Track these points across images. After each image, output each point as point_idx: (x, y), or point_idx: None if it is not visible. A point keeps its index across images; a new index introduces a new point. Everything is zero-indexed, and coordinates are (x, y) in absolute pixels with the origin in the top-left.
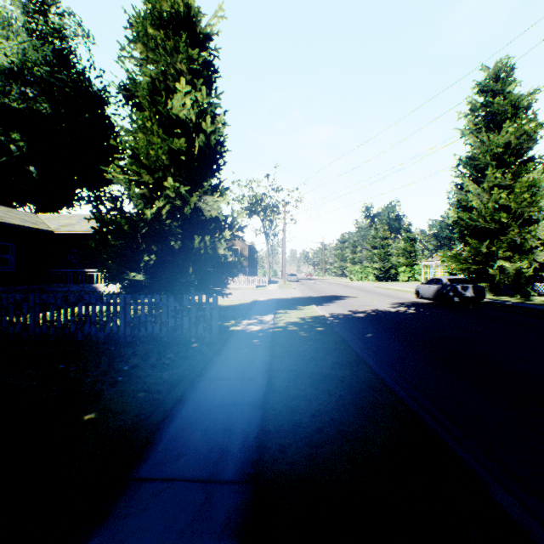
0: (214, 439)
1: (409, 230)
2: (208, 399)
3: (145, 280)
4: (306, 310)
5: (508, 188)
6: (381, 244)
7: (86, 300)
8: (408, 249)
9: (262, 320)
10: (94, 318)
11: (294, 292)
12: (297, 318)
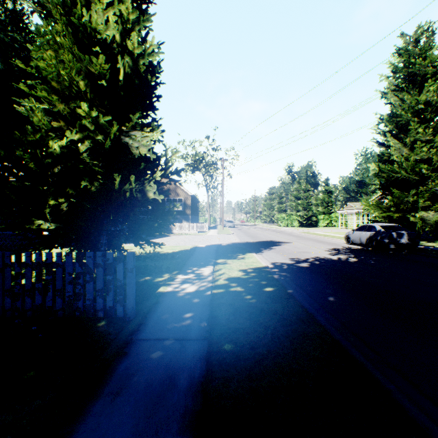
0: None
1: (326, 184)
2: None
3: (55, 229)
4: (247, 259)
5: (427, 142)
6: (304, 195)
7: None
8: (326, 200)
9: (199, 275)
10: None
11: (232, 238)
12: (238, 271)
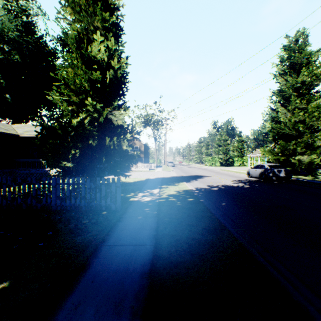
0: (104, 320)
1: (240, 135)
2: (106, 266)
3: (73, 166)
4: (180, 185)
5: (303, 109)
6: (223, 144)
7: (28, 181)
8: (239, 147)
9: (151, 193)
10: (34, 193)
11: (172, 173)
12: (174, 191)
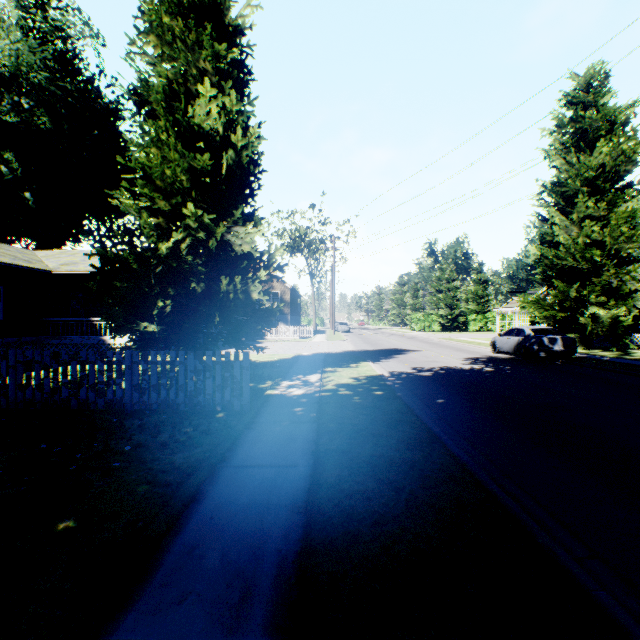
0: (236, 566)
1: (480, 271)
2: (232, 496)
3: (160, 331)
4: (360, 368)
5: (602, 220)
6: (447, 287)
7: (81, 358)
8: (479, 293)
9: (306, 381)
10: (92, 380)
11: (345, 345)
12: (349, 378)
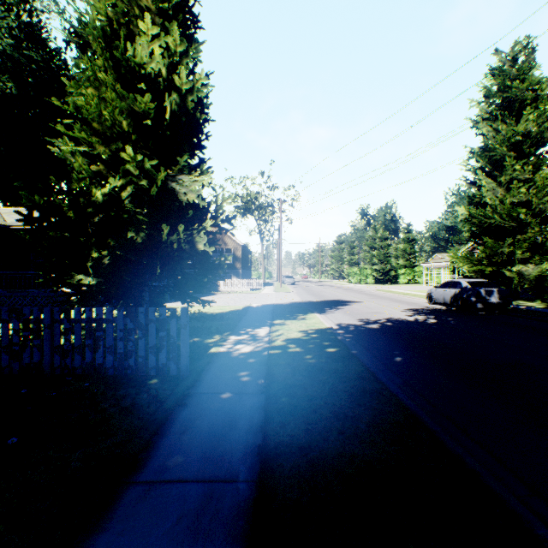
0: None
1: (409, 231)
2: None
3: (96, 284)
4: (308, 320)
5: (526, 181)
6: (380, 245)
7: None
8: (408, 250)
9: (254, 336)
10: (6, 341)
11: (291, 296)
12: (298, 332)
